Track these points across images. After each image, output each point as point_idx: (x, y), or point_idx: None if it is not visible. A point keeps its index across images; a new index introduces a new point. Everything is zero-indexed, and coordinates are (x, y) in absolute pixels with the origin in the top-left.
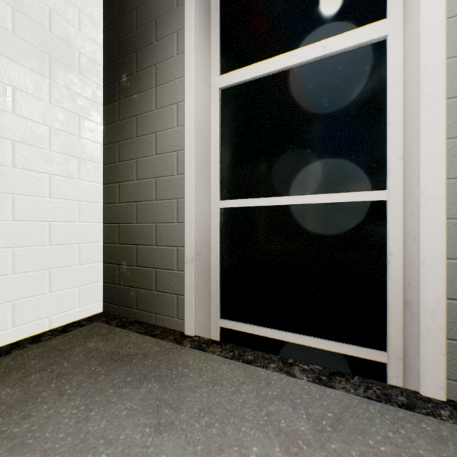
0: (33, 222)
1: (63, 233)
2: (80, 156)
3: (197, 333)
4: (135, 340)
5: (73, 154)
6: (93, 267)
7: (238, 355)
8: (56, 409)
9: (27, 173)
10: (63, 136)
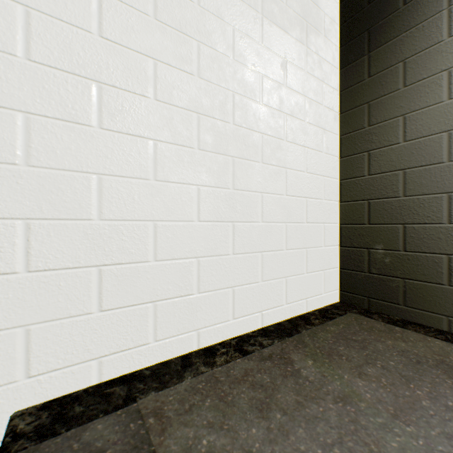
0: (296, 198)
1: (314, 210)
2: (324, 127)
3: None
4: (452, 350)
5: (319, 125)
6: (332, 250)
7: None
8: None
9: (293, 146)
10: (314, 106)
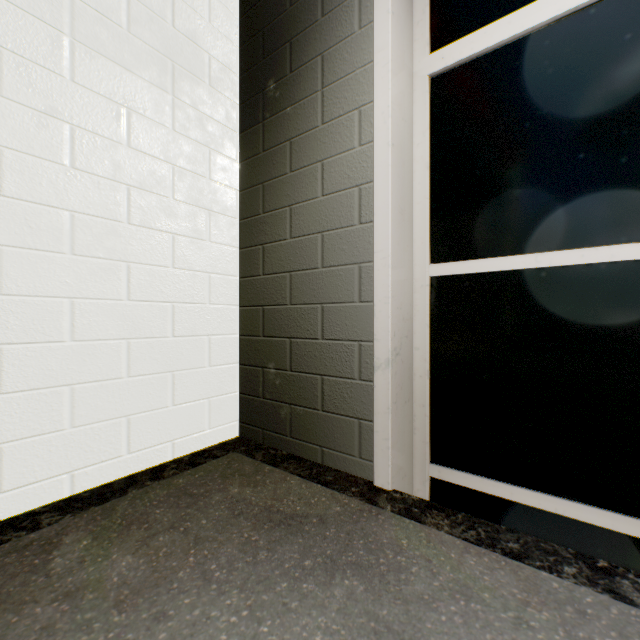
0: (153, 303)
1: (190, 319)
2: (210, 207)
3: (395, 485)
4: (298, 490)
5: (201, 205)
6: (226, 370)
7: (488, 539)
8: (203, 609)
9: (145, 232)
10: (190, 178)
